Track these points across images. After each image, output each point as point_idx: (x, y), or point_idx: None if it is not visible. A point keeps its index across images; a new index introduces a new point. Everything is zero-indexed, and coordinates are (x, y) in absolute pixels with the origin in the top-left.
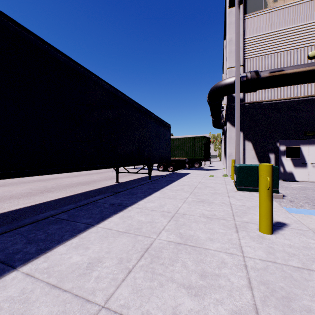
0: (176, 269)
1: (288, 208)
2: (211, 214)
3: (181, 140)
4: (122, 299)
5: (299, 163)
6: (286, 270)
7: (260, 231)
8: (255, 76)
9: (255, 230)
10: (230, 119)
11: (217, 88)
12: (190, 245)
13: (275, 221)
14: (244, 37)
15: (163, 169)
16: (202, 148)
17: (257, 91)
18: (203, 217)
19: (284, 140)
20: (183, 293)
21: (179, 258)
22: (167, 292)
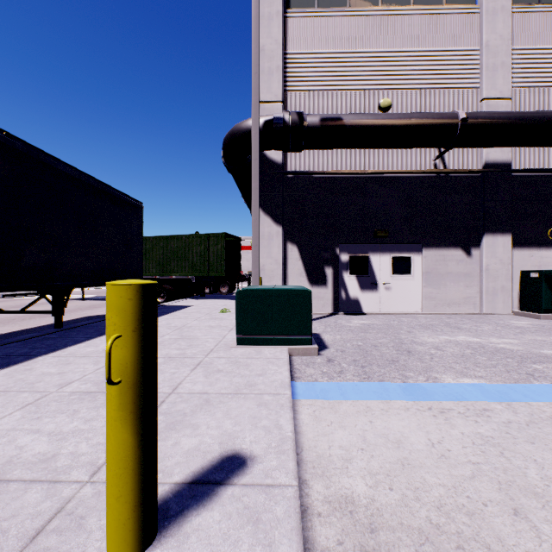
0: None
1: (308, 385)
2: (42, 456)
3: (184, 239)
4: None
5: (368, 283)
6: None
7: (106, 545)
8: (297, 120)
9: (104, 532)
10: (262, 200)
11: (235, 136)
12: None
13: (227, 452)
14: (286, 49)
15: None
16: (222, 257)
17: (306, 153)
18: None
19: (347, 244)
20: None
21: None
22: None
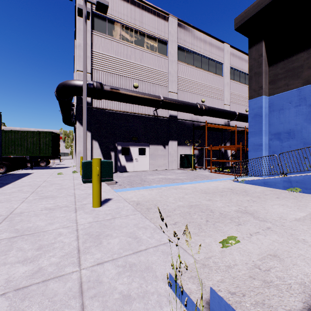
0: (10, 256)
1: (117, 190)
2: (54, 205)
3: (20, 133)
4: None
5: (129, 159)
6: (102, 223)
7: (93, 207)
8: (100, 87)
9: (90, 207)
10: (80, 119)
11: (67, 86)
12: (28, 234)
13: (105, 198)
14: (92, 49)
15: None
16: (49, 145)
17: (102, 99)
18: (45, 210)
19: (120, 142)
20: (18, 266)
21: (14, 247)
22: None
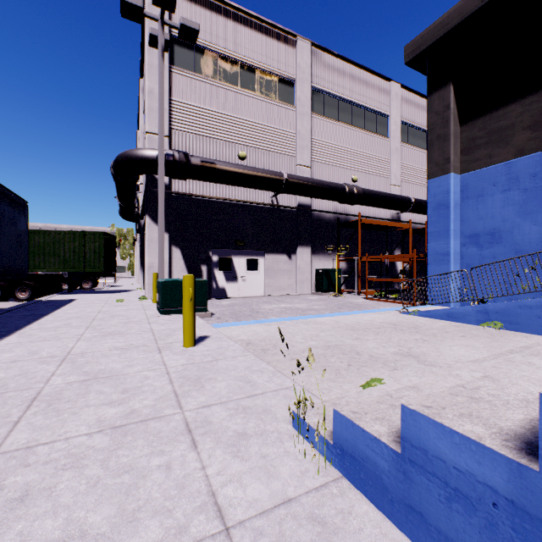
0: (91, 398)
1: (214, 325)
2: (127, 344)
3: (53, 234)
4: (23, 440)
5: (231, 277)
6: (201, 365)
7: (184, 346)
8: (184, 160)
9: (180, 346)
10: (151, 211)
11: (131, 159)
12: (104, 377)
13: (199, 336)
14: (171, 96)
15: (1, 295)
16: (100, 254)
17: (187, 179)
18: (116, 350)
19: (217, 249)
20: (105, 408)
21: (91, 390)
22: (85, 414)
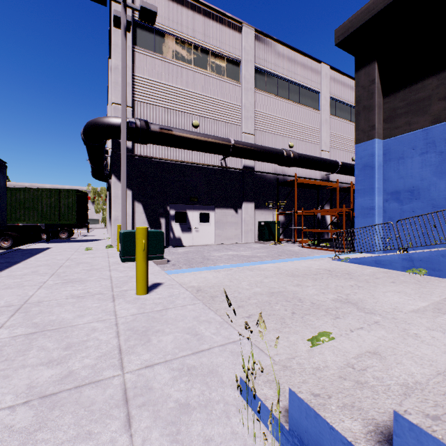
0: (30, 356)
1: (169, 271)
2: (84, 292)
3: (32, 191)
4: None
5: (186, 228)
6: (151, 315)
7: (137, 294)
8: (145, 127)
9: (133, 294)
10: (116, 171)
11: (98, 126)
12: (51, 329)
13: (153, 283)
14: (134, 72)
15: None
16: (73, 208)
17: (148, 144)
18: (72, 298)
19: (174, 204)
20: (41, 369)
21: (34, 346)
22: (17, 378)
